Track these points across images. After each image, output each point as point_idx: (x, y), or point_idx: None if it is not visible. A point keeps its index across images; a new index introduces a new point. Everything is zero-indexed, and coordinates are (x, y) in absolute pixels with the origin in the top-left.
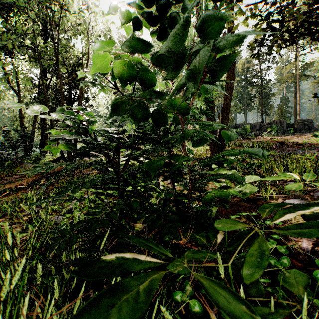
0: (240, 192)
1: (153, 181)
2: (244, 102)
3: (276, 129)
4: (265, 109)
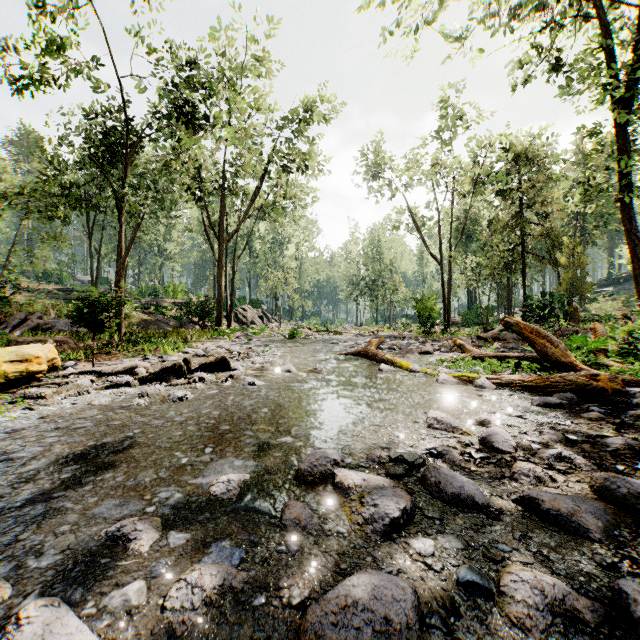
0: None
1: None
2: None
3: None
4: None
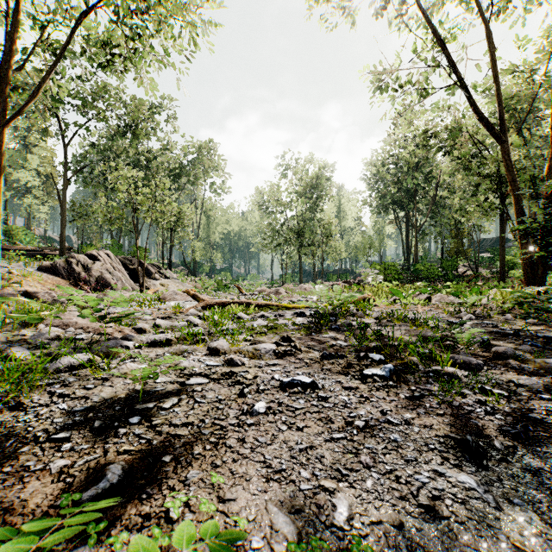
0: None
1: None
2: None
3: None
4: None
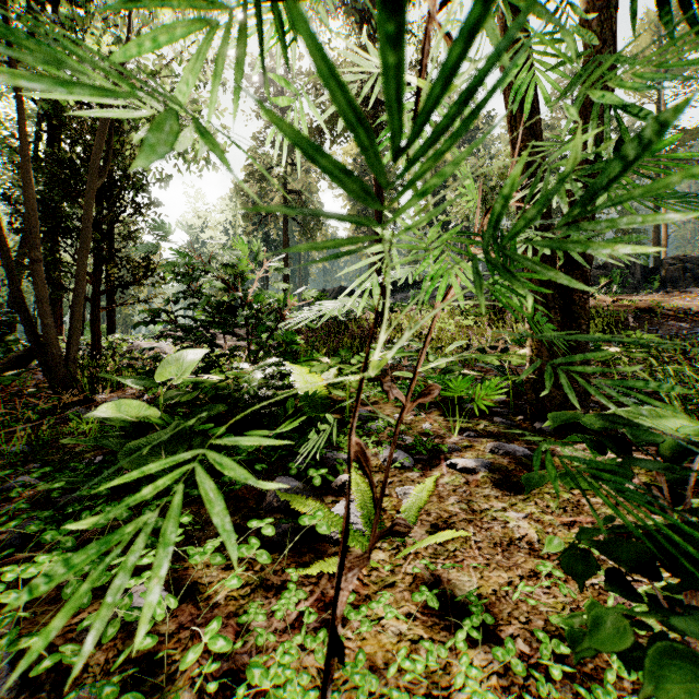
0: None
1: (316, 471)
2: None
3: (620, 279)
4: None
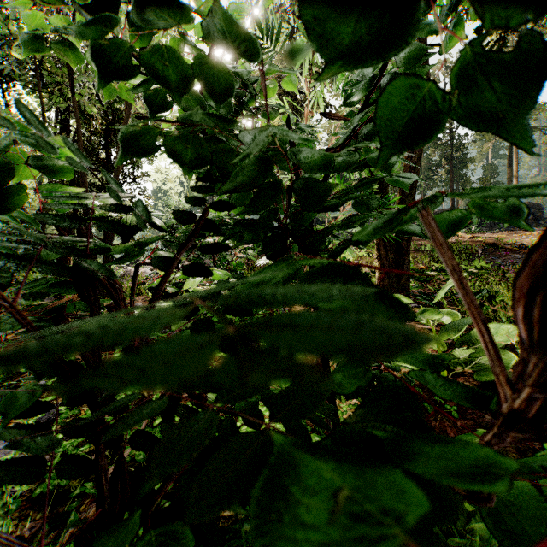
0: (469, 363)
1: None
2: (420, 174)
3: (479, 221)
4: (457, 186)
